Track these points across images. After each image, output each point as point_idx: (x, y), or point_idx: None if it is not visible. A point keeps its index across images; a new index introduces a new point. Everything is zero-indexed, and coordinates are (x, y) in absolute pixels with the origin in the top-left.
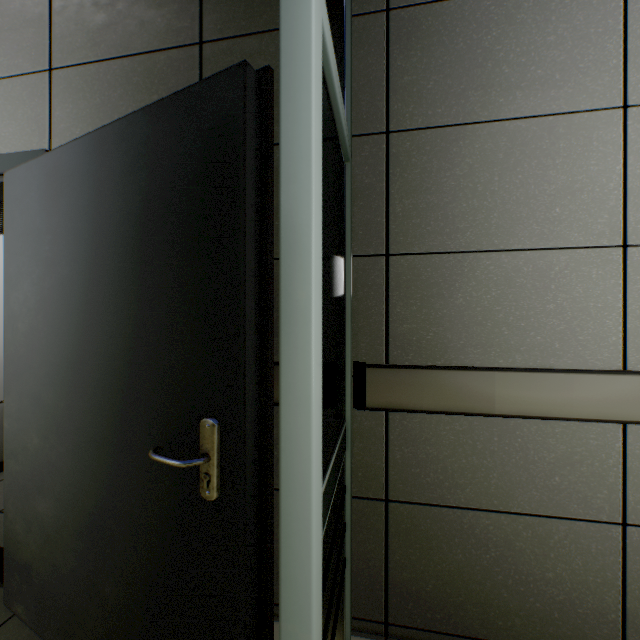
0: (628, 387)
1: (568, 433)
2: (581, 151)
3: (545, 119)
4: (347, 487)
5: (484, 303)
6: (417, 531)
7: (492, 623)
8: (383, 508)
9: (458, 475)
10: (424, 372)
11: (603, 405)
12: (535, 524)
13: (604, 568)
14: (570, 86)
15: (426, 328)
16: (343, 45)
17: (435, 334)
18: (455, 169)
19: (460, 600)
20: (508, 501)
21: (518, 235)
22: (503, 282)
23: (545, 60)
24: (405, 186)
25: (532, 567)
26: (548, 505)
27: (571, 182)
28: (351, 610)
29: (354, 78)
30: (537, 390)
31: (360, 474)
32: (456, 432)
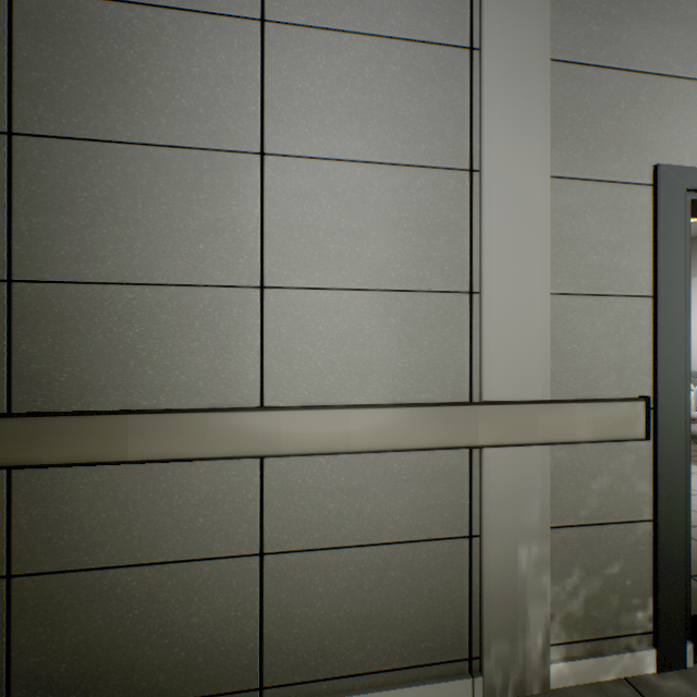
0: (256, 423)
1: (212, 472)
2: (224, 190)
3: (190, 152)
4: None
5: (127, 340)
6: (49, 605)
7: (136, 686)
8: (5, 586)
9: (98, 532)
10: (46, 420)
11: (234, 442)
12: (181, 570)
13: (245, 600)
14: (214, 123)
15: (60, 368)
16: None
17: (71, 375)
18: (95, 190)
19: (101, 671)
20: (153, 551)
21: (164, 269)
22: (148, 318)
23: (190, 91)
24: (34, 201)
25: (178, 616)
26: (194, 548)
27: (215, 220)
28: None
29: None
30: (172, 432)
31: None
32: (96, 484)
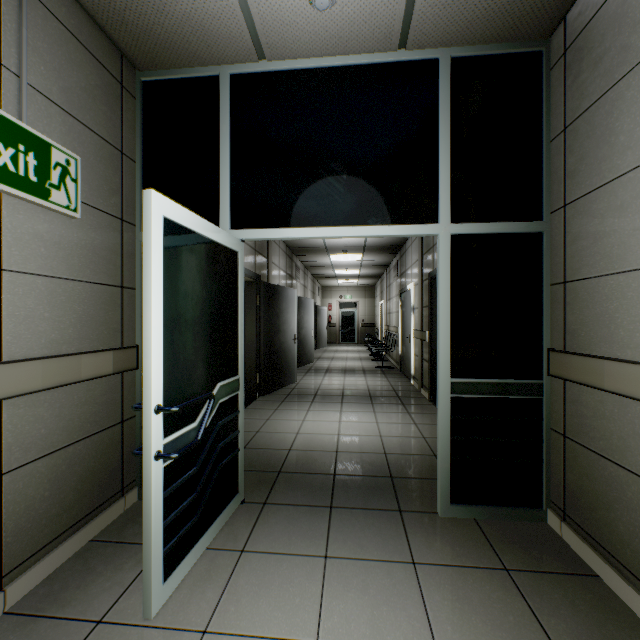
0: None
1: None
2: None
3: None
4: (543, 419)
5: (609, 312)
6: (576, 461)
7: (613, 544)
8: (562, 440)
9: (595, 430)
10: (570, 356)
11: None
12: (638, 483)
13: None
14: None
15: (580, 329)
16: (541, 166)
17: (584, 333)
18: (594, 220)
19: (597, 517)
20: (622, 459)
21: (628, 260)
22: (619, 296)
23: None
24: (571, 237)
25: (637, 515)
26: None
27: None
28: (549, 495)
29: (551, 178)
30: (626, 376)
31: (553, 416)
32: (594, 401)
